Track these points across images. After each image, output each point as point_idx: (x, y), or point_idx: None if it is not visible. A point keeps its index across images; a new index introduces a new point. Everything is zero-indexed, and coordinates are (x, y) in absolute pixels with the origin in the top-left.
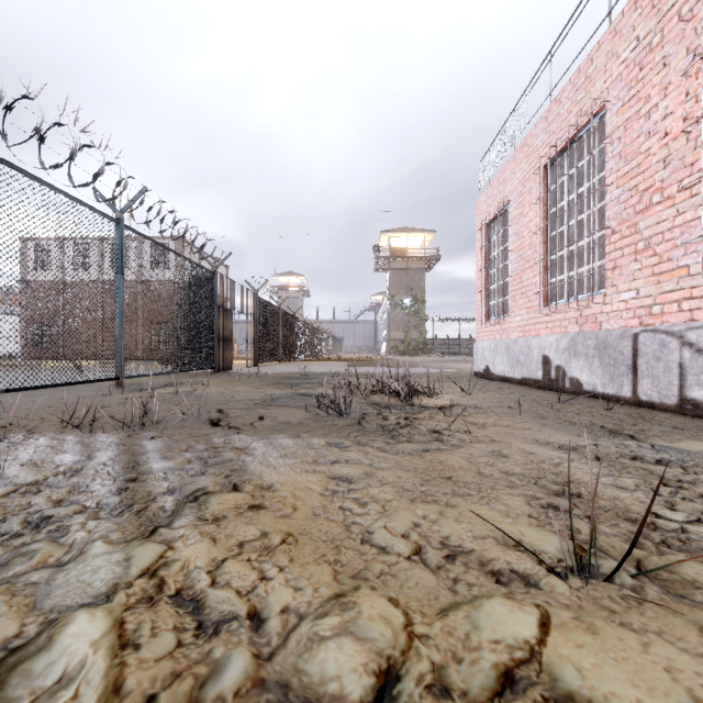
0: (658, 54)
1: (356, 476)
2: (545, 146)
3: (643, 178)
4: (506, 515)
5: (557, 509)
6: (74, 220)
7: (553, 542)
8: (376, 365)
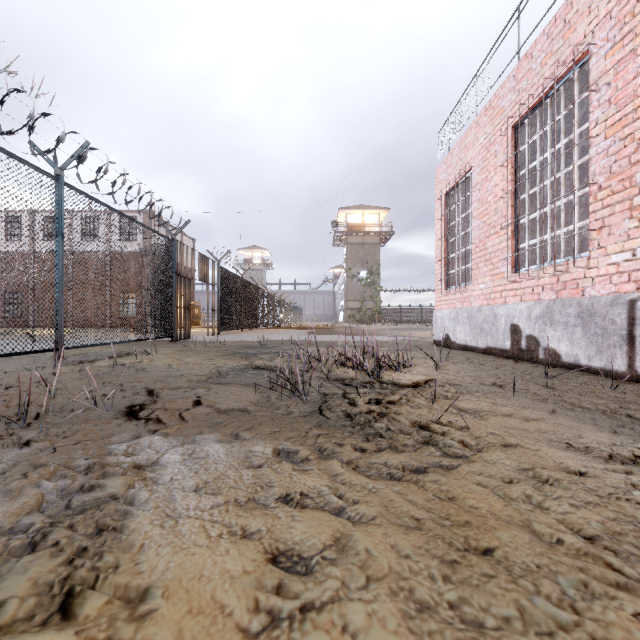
0: None
1: (317, 551)
2: (513, 106)
3: None
4: None
5: None
6: None
7: None
8: (335, 333)
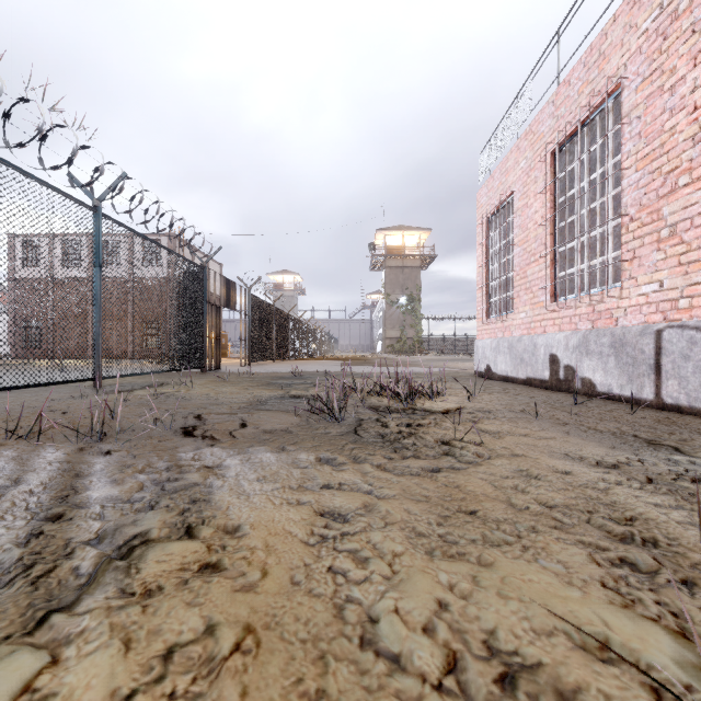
0: (686, 20)
1: (352, 511)
2: (552, 132)
3: (667, 159)
4: (569, 583)
5: (634, 568)
6: (43, 206)
7: (661, 644)
8: (372, 364)
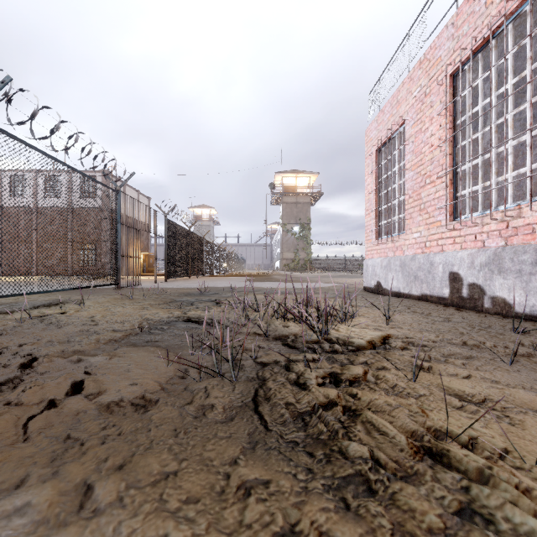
0: None
1: None
2: (452, 53)
3: None
4: None
5: None
6: None
7: None
8: (273, 280)
